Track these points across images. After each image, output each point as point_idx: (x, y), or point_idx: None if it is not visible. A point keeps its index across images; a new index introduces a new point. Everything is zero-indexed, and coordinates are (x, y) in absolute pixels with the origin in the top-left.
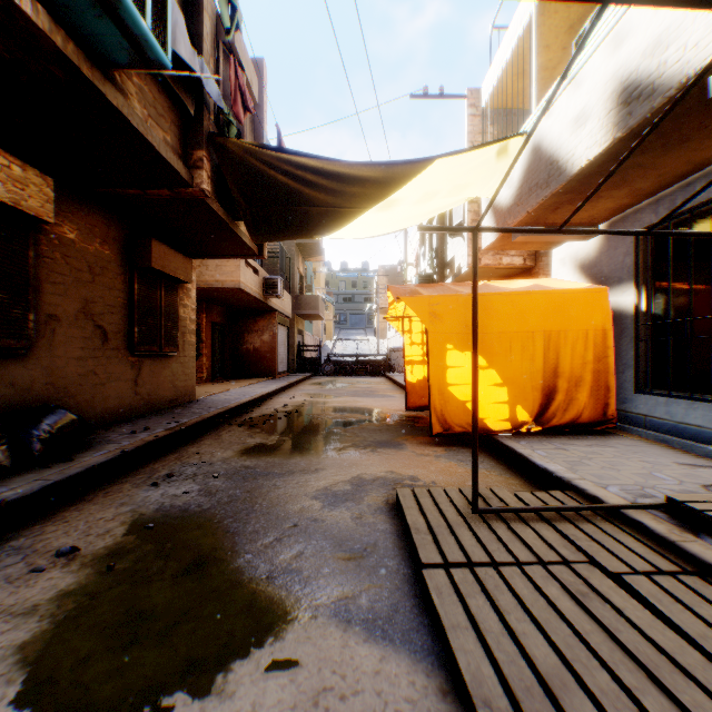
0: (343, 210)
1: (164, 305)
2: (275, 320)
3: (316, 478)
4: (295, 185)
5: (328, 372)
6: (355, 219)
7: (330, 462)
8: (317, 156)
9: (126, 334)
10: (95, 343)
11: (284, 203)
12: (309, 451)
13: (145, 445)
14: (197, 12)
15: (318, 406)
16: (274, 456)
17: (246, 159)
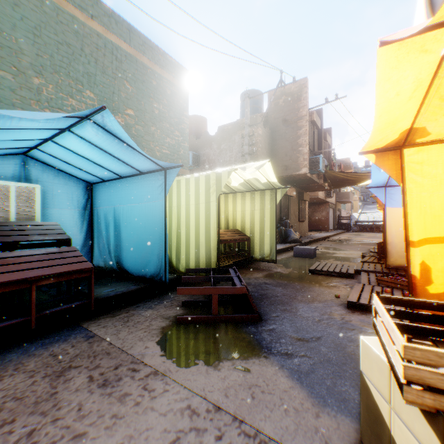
0: (360, 181)
1: (303, 208)
2: (328, 206)
3: (353, 246)
4: (345, 177)
5: (355, 230)
6: (364, 182)
7: (356, 245)
8: (352, 172)
9: (297, 216)
10: (294, 219)
11: (341, 181)
12: (350, 244)
13: (311, 240)
14: (320, 143)
15: (351, 239)
16: (341, 244)
17: (332, 173)
